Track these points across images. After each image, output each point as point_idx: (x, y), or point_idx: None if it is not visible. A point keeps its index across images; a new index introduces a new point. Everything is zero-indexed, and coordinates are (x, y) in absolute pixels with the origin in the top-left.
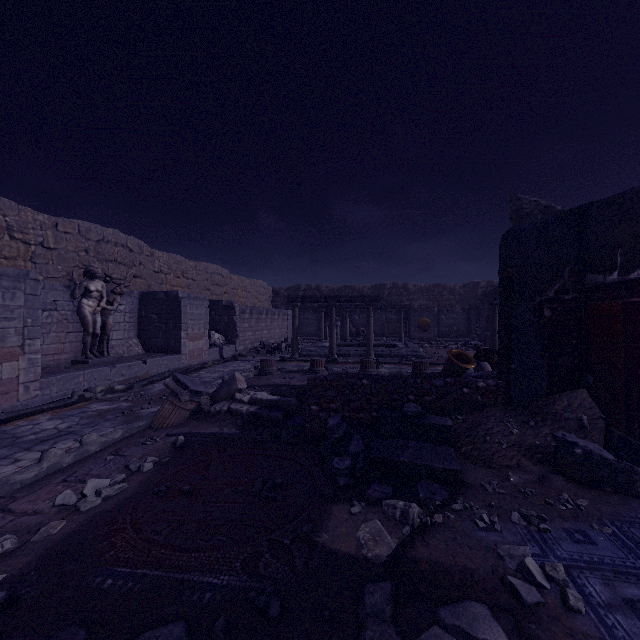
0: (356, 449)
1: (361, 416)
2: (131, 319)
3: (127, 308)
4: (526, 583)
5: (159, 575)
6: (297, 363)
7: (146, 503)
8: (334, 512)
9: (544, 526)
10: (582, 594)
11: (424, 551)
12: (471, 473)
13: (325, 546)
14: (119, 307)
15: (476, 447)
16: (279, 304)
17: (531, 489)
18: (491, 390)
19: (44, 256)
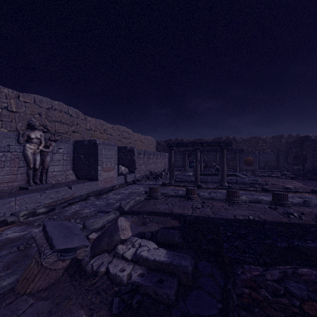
0: None
1: None
2: (68, 158)
3: (65, 151)
4: None
5: None
6: (173, 187)
7: None
8: None
9: None
10: None
11: None
12: None
13: None
14: (59, 150)
15: None
16: (160, 149)
17: None
18: None
19: (8, 116)
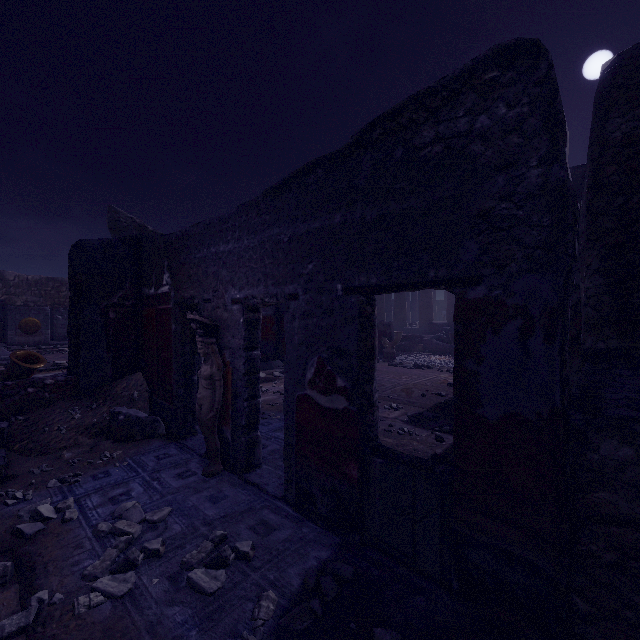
0: None
1: None
2: None
3: None
4: (34, 522)
5: None
6: None
7: None
8: None
9: (75, 479)
10: (82, 509)
11: None
12: (22, 465)
13: None
14: None
15: (33, 440)
16: None
17: (80, 458)
18: (61, 385)
19: None
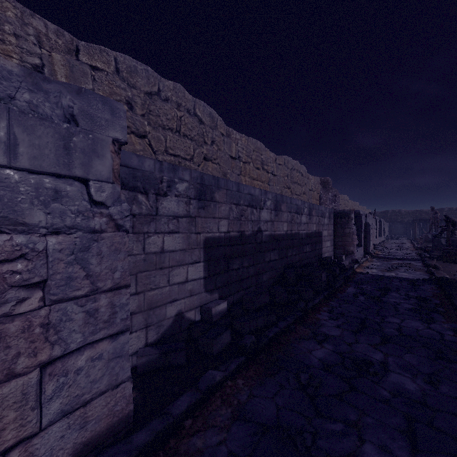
0: None
1: None
2: None
3: None
4: None
5: None
6: None
7: None
8: None
9: None
10: None
11: None
12: None
13: None
14: None
15: None
16: None
17: None
18: None
19: None
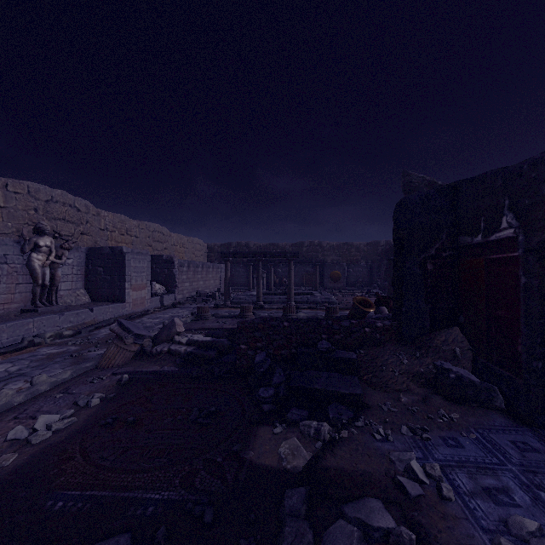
0: (278, 380)
1: (283, 353)
2: (78, 271)
3: (75, 262)
4: (411, 480)
5: (106, 495)
6: (229, 309)
7: (94, 434)
8: (260, 433)
9: (426, 435)
10: (453, 486)
11: (333, 461)
12: (371, 396)
13: (252, 461)
14: (67, 261)
15: (375, 375)
16: (213, 259)
17: (417, 407)
18: (387, 329)
19: None
